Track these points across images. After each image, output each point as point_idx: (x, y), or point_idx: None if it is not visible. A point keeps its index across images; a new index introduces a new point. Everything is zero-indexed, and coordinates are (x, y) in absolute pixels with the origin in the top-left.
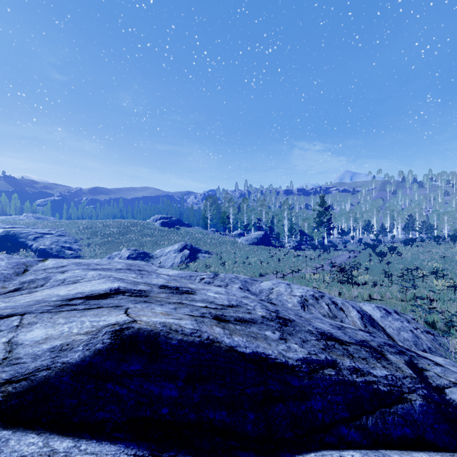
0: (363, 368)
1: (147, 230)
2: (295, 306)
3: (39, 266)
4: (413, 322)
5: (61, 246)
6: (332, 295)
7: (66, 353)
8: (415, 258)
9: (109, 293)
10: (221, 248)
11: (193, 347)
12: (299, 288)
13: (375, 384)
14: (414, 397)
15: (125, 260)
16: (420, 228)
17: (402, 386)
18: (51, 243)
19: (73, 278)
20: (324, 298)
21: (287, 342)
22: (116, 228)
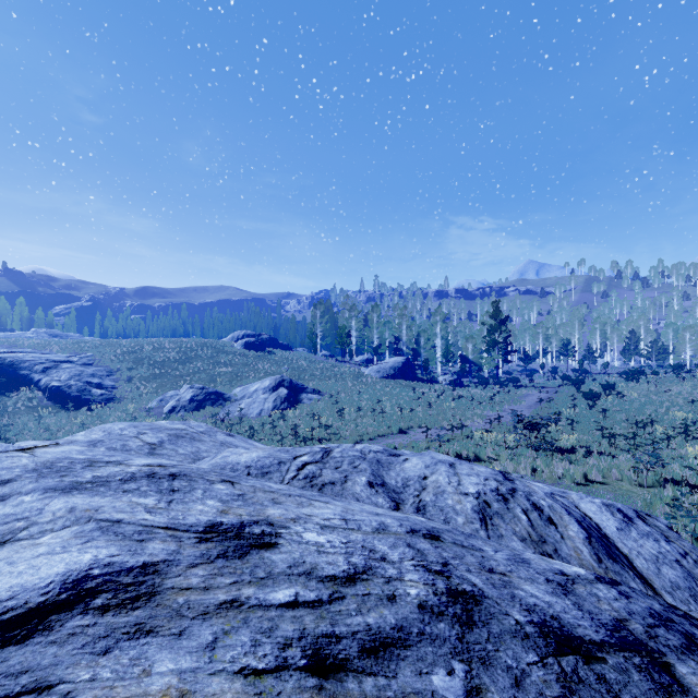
0: None
1: (222, 355)
2: (469, 522)
3: None
4: (674, 537)
5: (85, 382)
6: (521, 473)
7: None
8: (646, 402)
9: (50, 606)
10: (338, 384)
11: None
12: (471, 475)
13: None
14: None
15: (171, 423)
16: (648, 352)
17: None
18: (70, 378)
19: (8, 525)
20: (517, 495)
21: None
22: (173, 353)
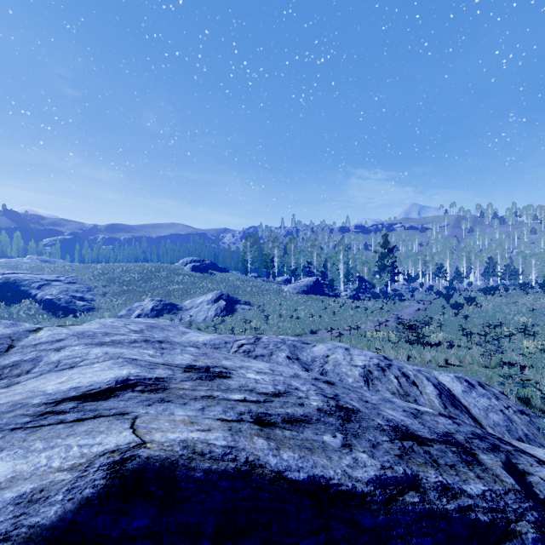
0: (453, 484)
1: (175, 276)
2: (357, 381)
3: (29, 340)
4: (503, 398)
5: (71, 296)
6: (399, 359)
7: (36, 508)
8: (498, 310)
9: (114, 389)
10: (264, 297)
11: (225, 480)
12: (361, 355)
13: (473, 511)
14: (524, 527)
15: (145, 319)
16: (503, 274)
17: (506, 509)
18: (59, 293)
19: (71, 360)
20: (392, 368)
21: (352, 450)
22: (137, 274)
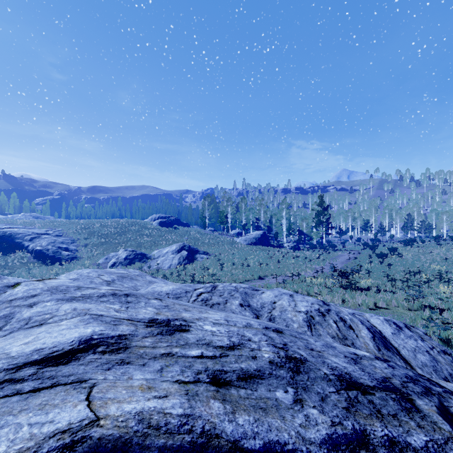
0: (398, 437)
1: (145, 230)
2: (301, 327)
3: (6, 296)
4: (427, 339)
5: (57, 247)
6: (335, 302)
7: None
8: (417, 259)
9: (76, 350)
10: (219, 248)
11: None
12: (303, 301)
13: None
14: None
15: (117, 270)
16: (419, 228)
17: None
18: (48, 244)
19: (41, 317)
20: (331, 313)
21: (304, 406)
22: (113, 228)
